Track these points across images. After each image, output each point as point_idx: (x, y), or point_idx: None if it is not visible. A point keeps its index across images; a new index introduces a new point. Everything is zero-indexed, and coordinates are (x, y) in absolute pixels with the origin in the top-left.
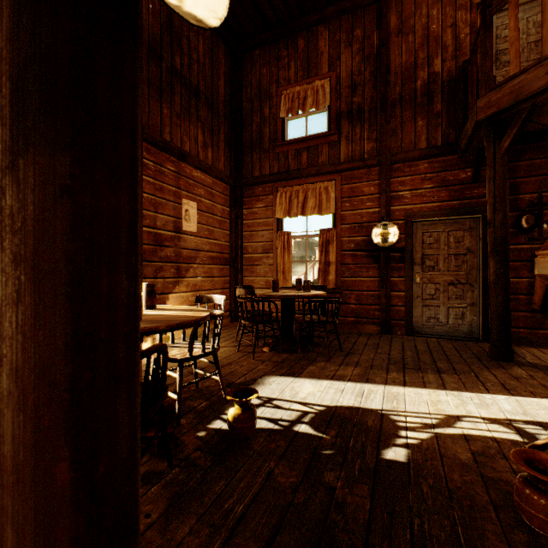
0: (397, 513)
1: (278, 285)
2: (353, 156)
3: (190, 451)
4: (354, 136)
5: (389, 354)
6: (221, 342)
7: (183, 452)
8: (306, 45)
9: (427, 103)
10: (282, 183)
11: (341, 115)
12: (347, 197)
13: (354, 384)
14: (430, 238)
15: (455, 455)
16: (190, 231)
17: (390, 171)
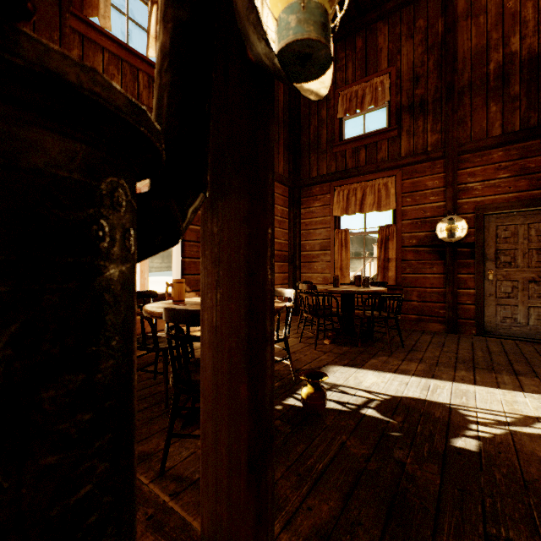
0: (468, 491)
1: (338, 281)
2: (414, 150)
3: None
4: (416, 129)
5: (456, 353)
6: None
7: None
8: (364, 44)
9: (502, 86)
10: (339, 182)
11: (401, 109)
12: (408, 192)
13: (419, 378)
14: (505, 232)
15: (532, 451)
16: None
17: (458, 163)
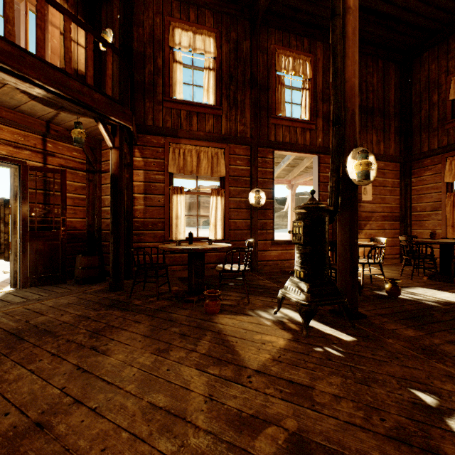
0: None
1: (435, 235)
2: None
3: (367, 295)
4: None
5: None
6: (389, 270)
7: (364, 294)
8: None
9: None
10: (451, 153)
11: None
12: None
13: None
14: None
15: None
16: (367, 201)
17: None
